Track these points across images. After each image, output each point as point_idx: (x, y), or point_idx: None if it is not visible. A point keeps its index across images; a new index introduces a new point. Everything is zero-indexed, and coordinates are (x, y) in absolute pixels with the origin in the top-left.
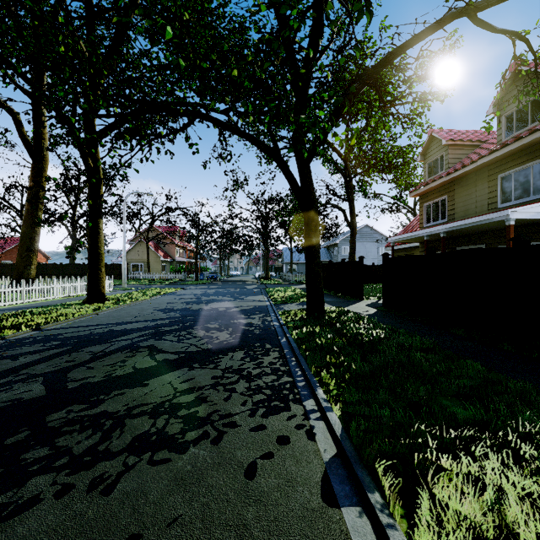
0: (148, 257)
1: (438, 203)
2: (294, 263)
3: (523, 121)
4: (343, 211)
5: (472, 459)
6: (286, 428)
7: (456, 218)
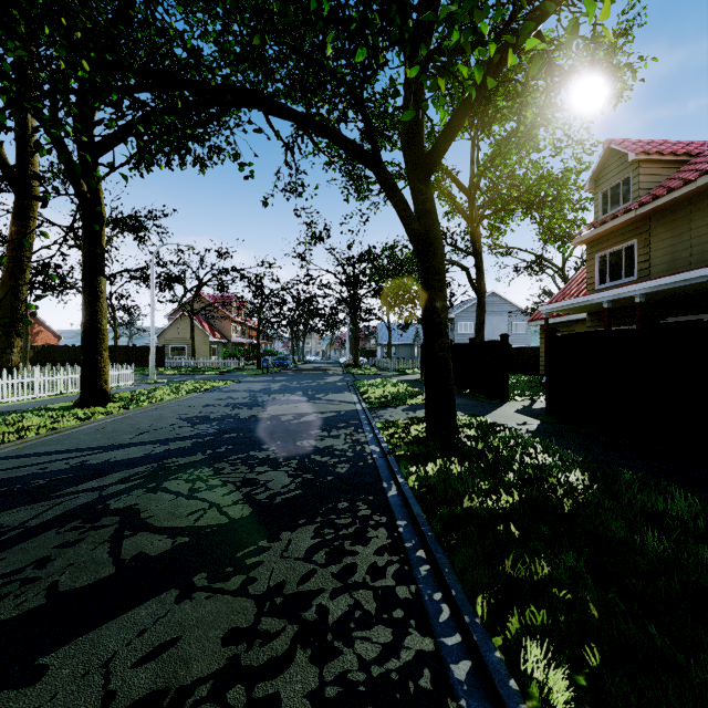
0: (192, 337)
1: (620, 253)
2: (392, 345)
3: None
4: (466, 269)
5: None
6: None
7: (654, 273)
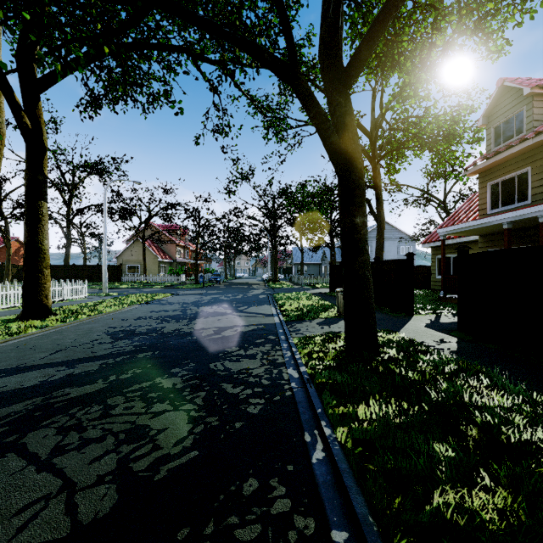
0: (144, 258)
1: (512, 180)
2: (304, 264)
3: None
4: (368, 200)
5: None
6: None
7: None
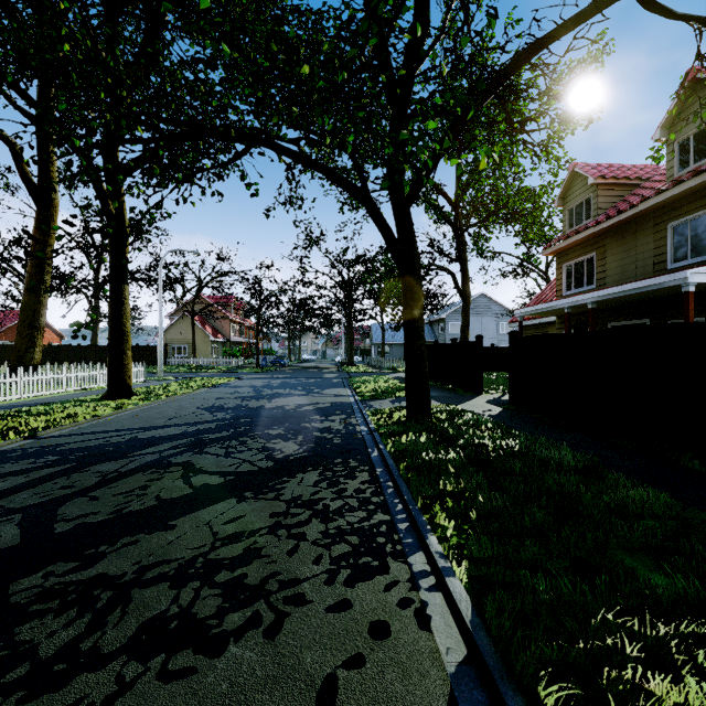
0: (193, 337)
1: (582, 263)
2: (386, 344)
3: (704, 149)
4: (453, 275)
5: (703, 679)
6: (383, 606)
7: (609, 283)
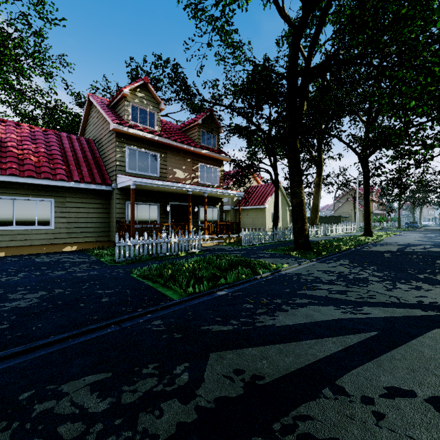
0: (354, 211)
1: None
2: None
3: None
4: None
5: None
6: None
7: None
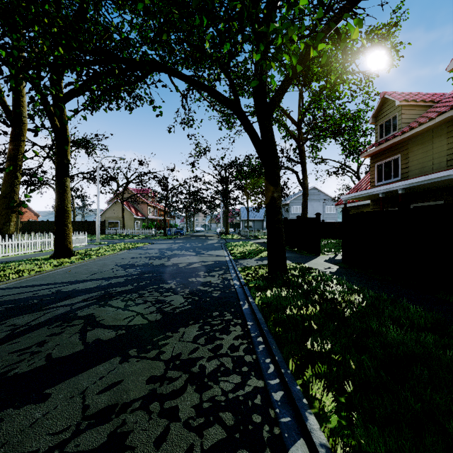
0: (123, 215)
1: (390, 162)
2: (250, 220)
3: None
4: (296, 173)
5: None
6: None
7: (411, 175)
